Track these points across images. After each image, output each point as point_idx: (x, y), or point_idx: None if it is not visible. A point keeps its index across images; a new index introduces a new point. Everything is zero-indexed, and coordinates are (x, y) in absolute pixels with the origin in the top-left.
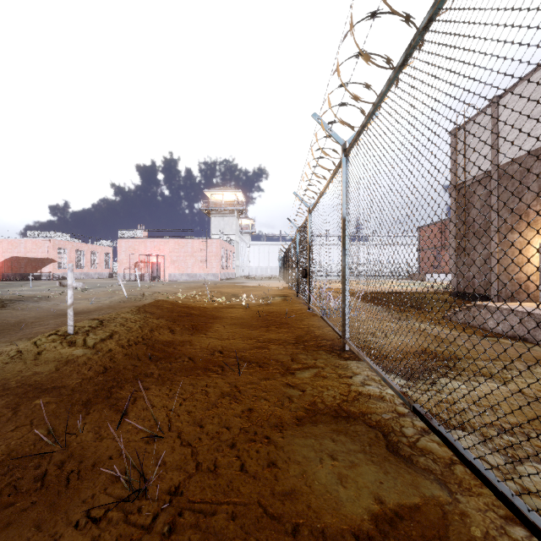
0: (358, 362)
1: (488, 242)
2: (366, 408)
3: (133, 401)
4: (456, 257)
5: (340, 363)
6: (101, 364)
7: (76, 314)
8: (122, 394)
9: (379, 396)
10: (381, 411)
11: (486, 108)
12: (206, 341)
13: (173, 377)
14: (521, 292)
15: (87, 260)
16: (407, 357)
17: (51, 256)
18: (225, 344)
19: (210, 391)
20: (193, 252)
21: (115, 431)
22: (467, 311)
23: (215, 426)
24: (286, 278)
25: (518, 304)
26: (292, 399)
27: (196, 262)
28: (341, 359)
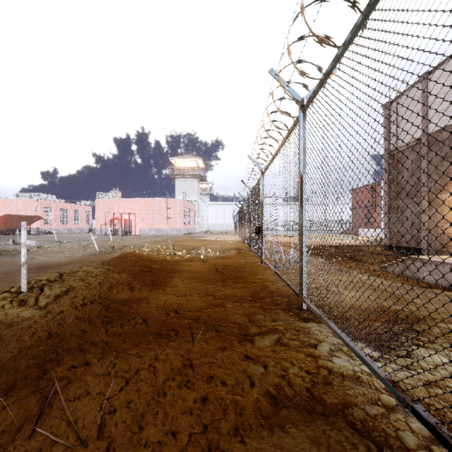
0: (319, 325)
1: (418, 201)
2: (344, 397)
3: (66, 384)
4: (389, 215)
5: (300, 327)
6: (46, 329)
7: (46, 267)
8: (56, 372)
9: (355, 377)
10: (363, 401)
11: (416, 83)
12: (163, 298)
13: (121, 346)
14: (449, 245)
15: (70, 217)
16: (368, 318)
17: (38, 214)
18: (181, 302)
19: (158, 368)
20: (160, 210)
21: (26, 441)
22: (402, 263)
23: (158, 432)
24: (239, 233)
25: (450, 257)
26: (253, 381)
27: (162, 219)
28: (301, 321)
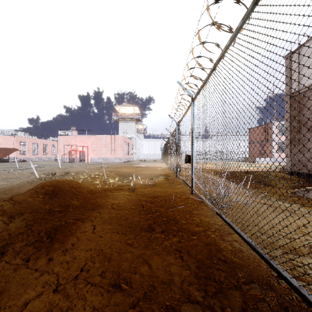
0: None
1: None
2: None
3: None
4: (290, 146)
5: None
6: None
7: None
8: None
9: None
10: None
11: None
12: (24, 299)
13: None
14: None
15: (40, 149)
16: None
17: (15, 147)
18: None
19: None
20: (106, 144)
21: None
22: None
23: None
24: (166, 161)
25: None
26: None
27: (108, 150)
28: None
